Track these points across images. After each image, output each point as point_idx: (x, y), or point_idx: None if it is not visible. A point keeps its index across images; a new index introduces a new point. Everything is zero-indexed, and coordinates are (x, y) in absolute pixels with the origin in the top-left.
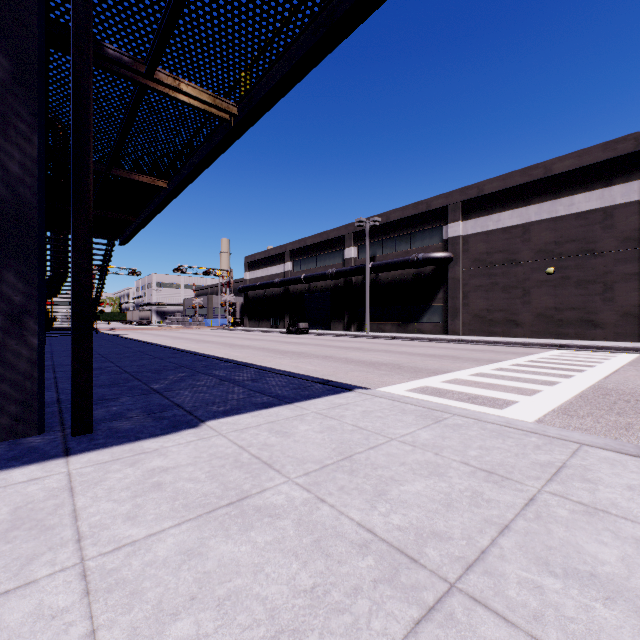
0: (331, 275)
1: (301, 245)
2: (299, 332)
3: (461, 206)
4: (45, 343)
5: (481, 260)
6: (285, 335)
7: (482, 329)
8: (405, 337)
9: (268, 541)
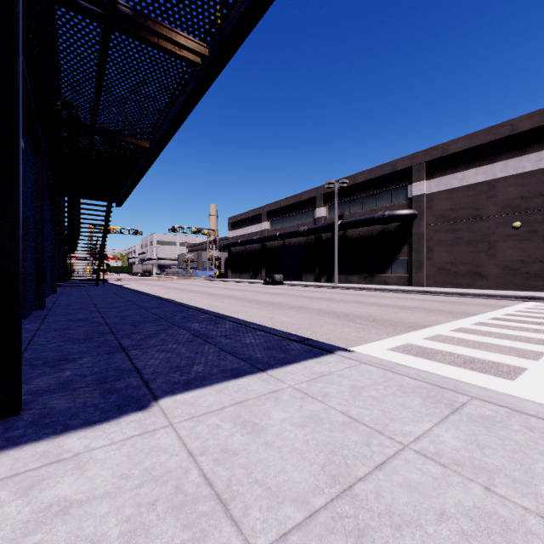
0: (303, 232)
1: (276, 206)
2: (275, 283)
3: (425, 166)
4: (55, 292)
5: (445, 216)
6: (262, 285)
7: (446, 281)
8: (372, 288)
9: None
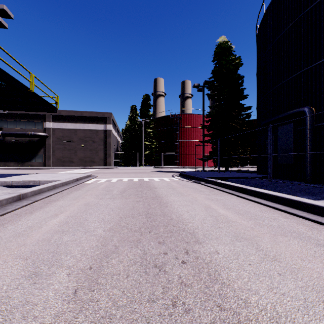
0: None
1: None
2: None
3: (52, 116)
4: None
5: (60, 138)
6: None
7: (61, 164)
8: (26, 168)
9: (44, 177)
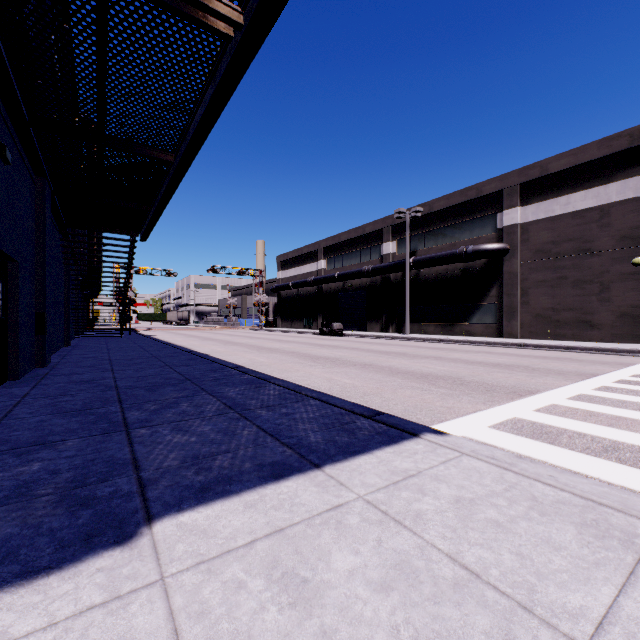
0: (367, 272)
1: (335, 241)
2: (333, 333)
3: (519, 189)
4: (69, 345)
5: (545, 251)
6: (318, 336)
7: (546, 331)
8: (453, 340)
9: None
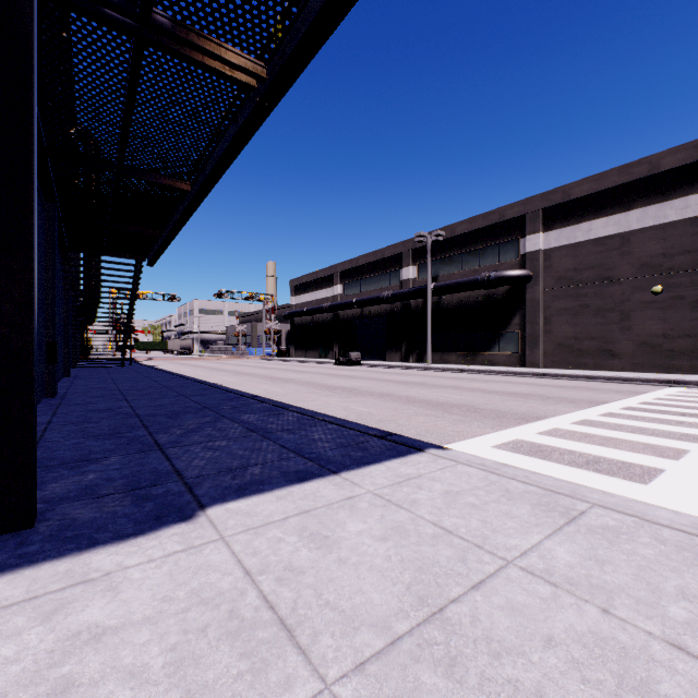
0: (386, 298)
1: (353, 265)
2: (350, 363)
3: (542, 214)
4: (69, 375)
5: (567, 278)
6: (334, 366)
7: (568, 360)
8: (474, 370)
9: None
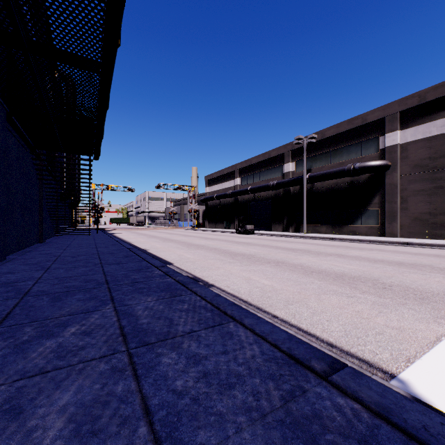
0: (272, 186)
1: (247, 164)
2: (246, 232)
3: (399, 116)
4: (43, 242)
5: (422, 165)
6: (235, 235)
7: (424, 232)
8: (344, 238)
9: None
